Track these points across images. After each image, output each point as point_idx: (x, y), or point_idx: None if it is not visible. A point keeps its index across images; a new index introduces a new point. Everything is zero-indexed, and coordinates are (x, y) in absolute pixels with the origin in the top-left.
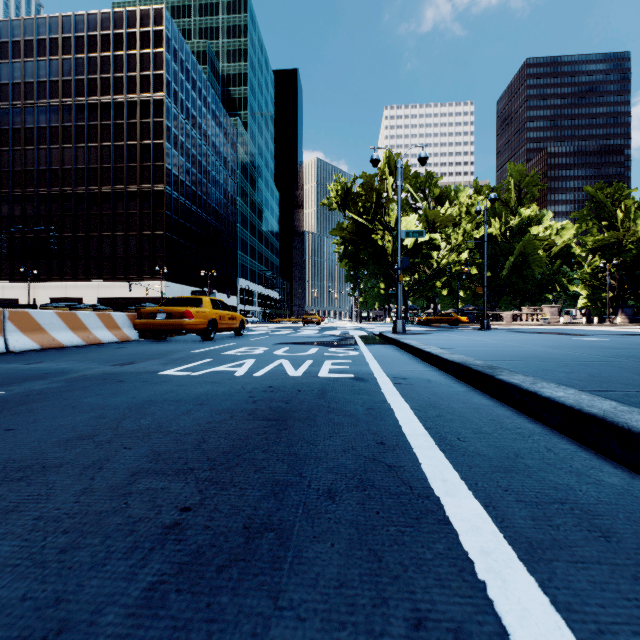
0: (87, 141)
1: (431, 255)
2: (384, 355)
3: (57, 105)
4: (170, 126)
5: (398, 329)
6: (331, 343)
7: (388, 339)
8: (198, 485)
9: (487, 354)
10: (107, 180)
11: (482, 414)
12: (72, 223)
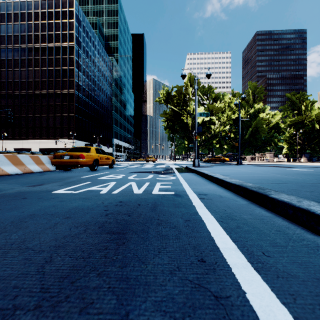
0: (34, 67)
1: (211, 127)
2: (190, 179)
3: (18, 48)
4: (77, 60)
5: (195, 164)
6: (160, 172)
7: (191, 170)
8: None
9: (250, 179)
10: (44, 87)
11: (268, 225)
12: (26, 109)
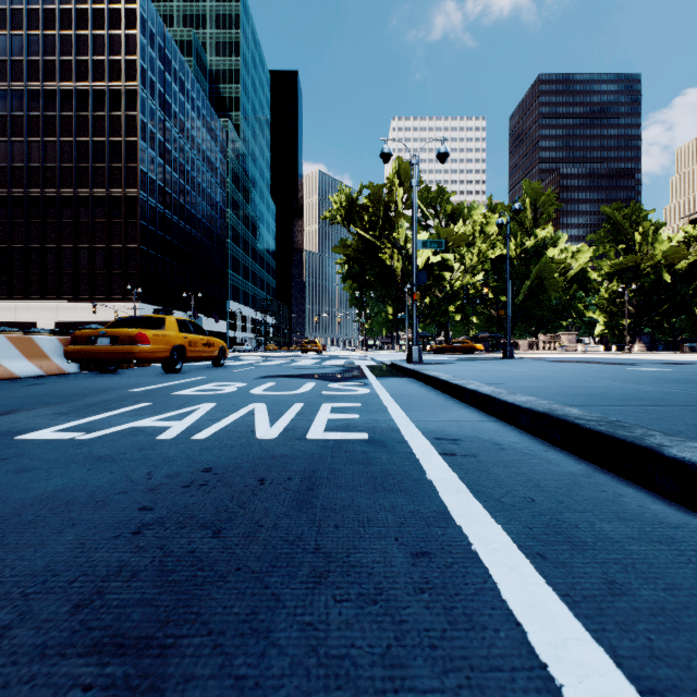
0: (43, 135)
1: (444, 277)
2: (405, 393)
3: (4, 90)
4: (146, 122)
5: (414, 358)
6: (333, 376)
7: (404, 370)
8: None
9: (560, 393)
10: (68, 182)
11: None
12: (23, 232)
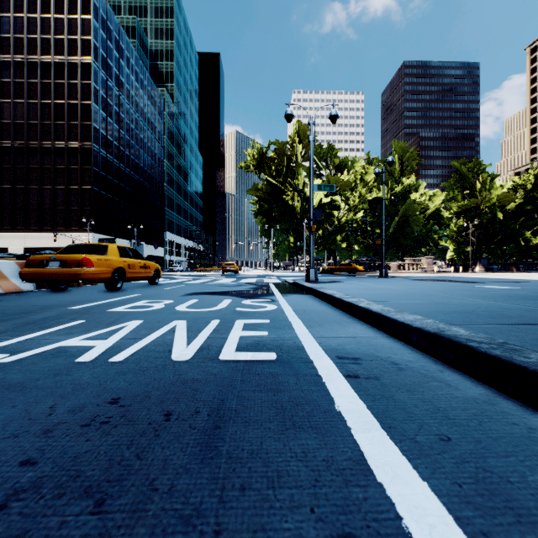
0: (13, 97)
1: (333, 214)
2: (306, 309)
3: None
4: (98, 89)
5: (311, 277)
6: (246, 293)
7: (304, 288)
8: None
9: (438, 311)
10: (34, 136)
11: None
12: None
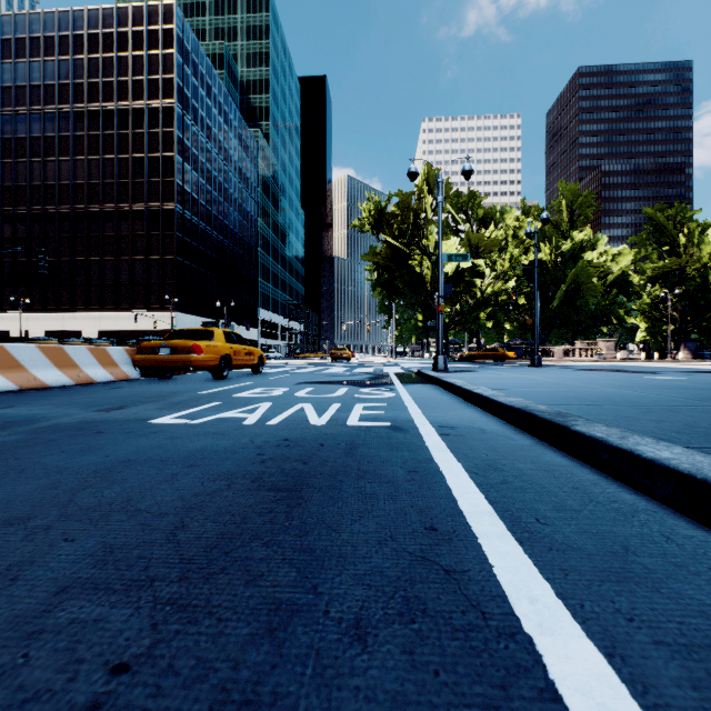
0: (87, 153)
1: (474, 283)
2: (425, 397)
3: (53, 112)
4: (182, 137)
5: (439, 366)
6: (363, 382)
7: (428, 377)
8: (154, 613)
9: (549, 396)
10: (110, 197)
11: (560, 479)
12: (70, 246)
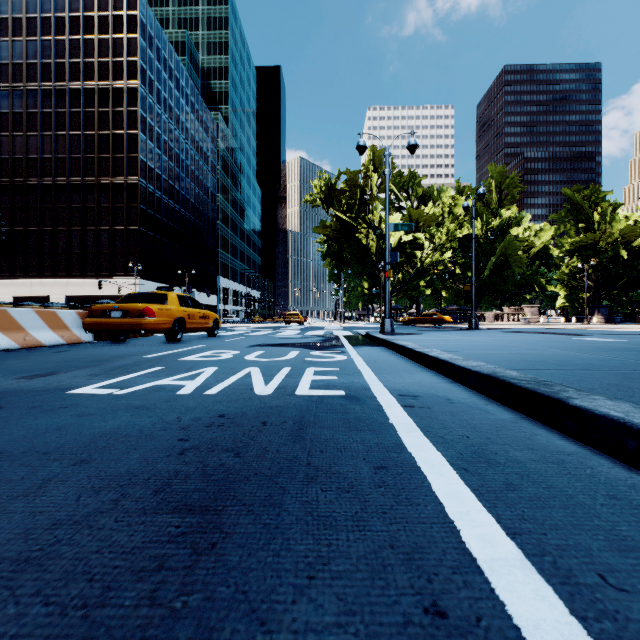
0: (54, 129)
1: (415, 254)
2: (377, 360)
3: (21, 90)
4: (145, 116)
5: (386, 329)
6: (314, 345)
7: (377, 340)
8: None
9: (508, 360)
10: (76, 171)
11: (582, 479)
12: (38, 216)
